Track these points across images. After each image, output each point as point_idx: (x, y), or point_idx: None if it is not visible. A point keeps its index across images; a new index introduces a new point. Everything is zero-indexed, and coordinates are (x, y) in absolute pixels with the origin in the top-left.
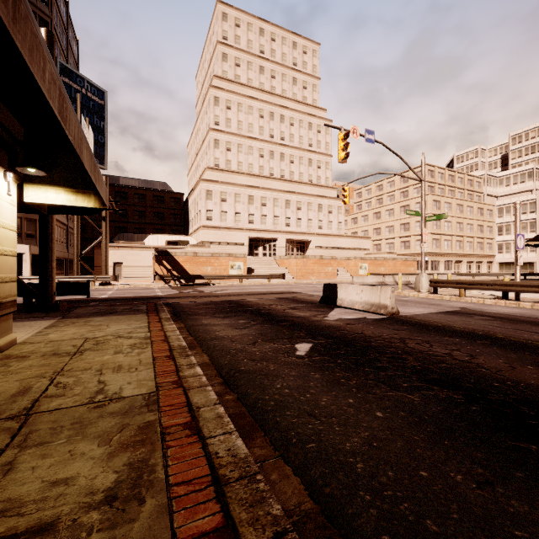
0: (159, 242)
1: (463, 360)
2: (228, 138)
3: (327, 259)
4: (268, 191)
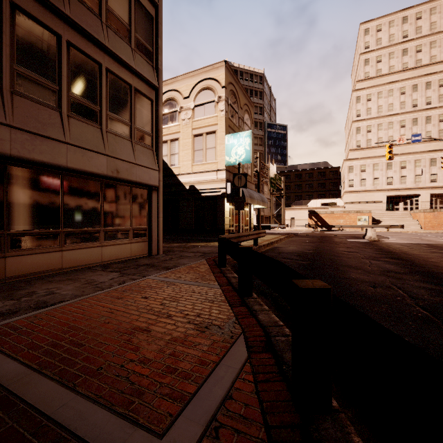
0: (317, 204)
1: (338, 244)
2: (368, 123)
3: None
4: (407, 155)
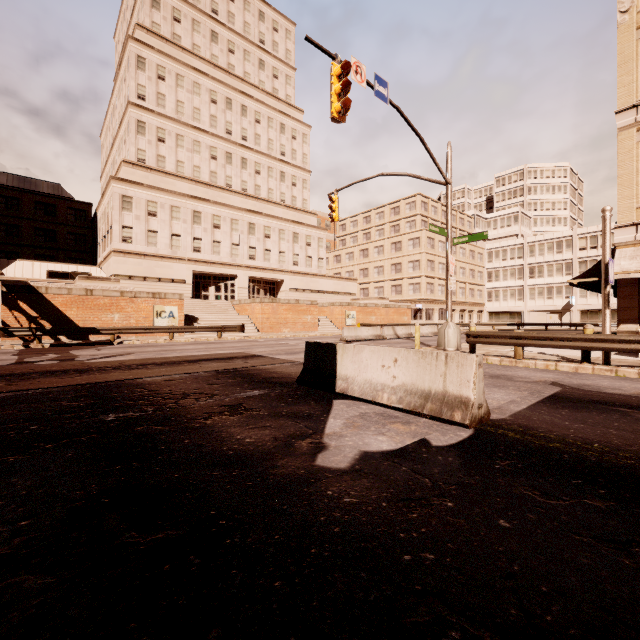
0: (36, 273)
1: None
2: (161, 123)
3: (305, 305)
4: (223, 208)
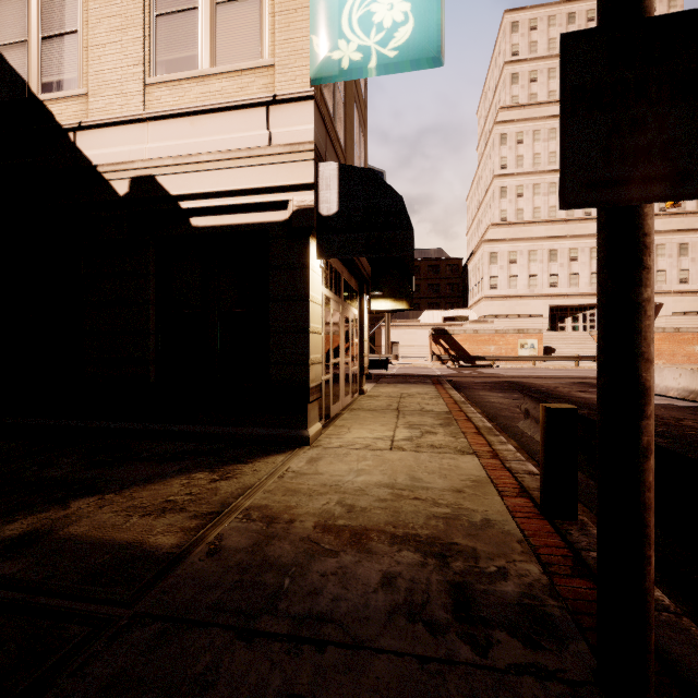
0: (435, 318)
1: None
2: (519, 181)
3: (689, 333)
4: (580, 239)
